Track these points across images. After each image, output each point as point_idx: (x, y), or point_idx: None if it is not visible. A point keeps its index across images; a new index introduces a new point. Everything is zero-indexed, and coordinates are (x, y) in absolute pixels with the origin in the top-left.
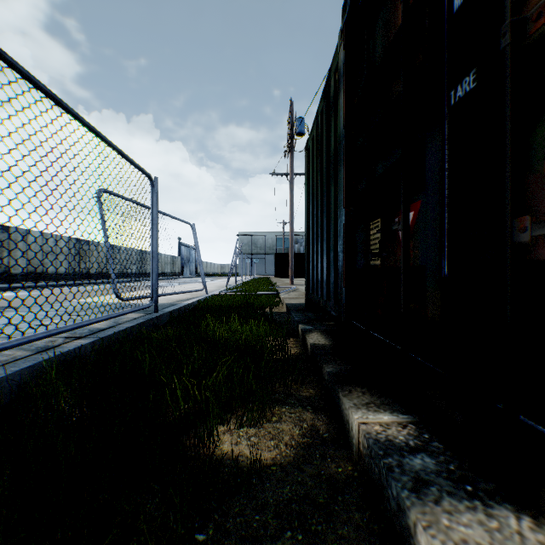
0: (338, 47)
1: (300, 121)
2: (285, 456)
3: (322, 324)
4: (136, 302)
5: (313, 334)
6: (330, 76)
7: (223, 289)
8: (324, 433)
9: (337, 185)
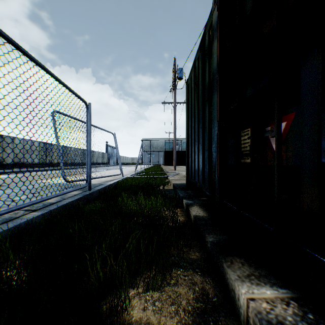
0: (212, 11)
1: (180, 70)
2: (185, 324)
3: (198, 199)
4: (78, 183)
5: (194, 207)
6: (205, 33)
7: (133, 174)
8: (213, 297)
9: (210, 106)
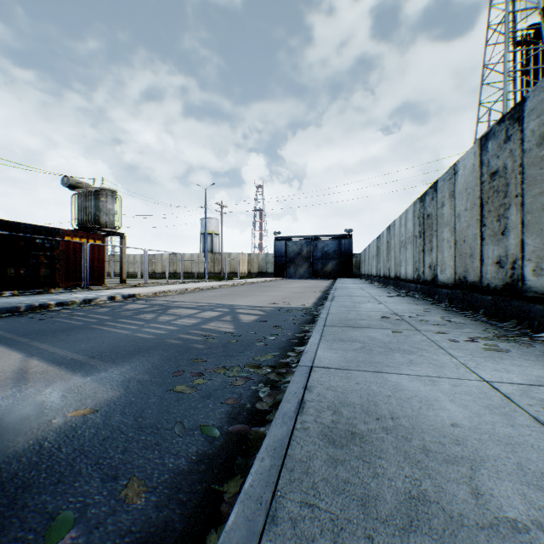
0: None
1: None
2: None
3: None
4: None
5: None
6: None
7: None
8: None
9: None
